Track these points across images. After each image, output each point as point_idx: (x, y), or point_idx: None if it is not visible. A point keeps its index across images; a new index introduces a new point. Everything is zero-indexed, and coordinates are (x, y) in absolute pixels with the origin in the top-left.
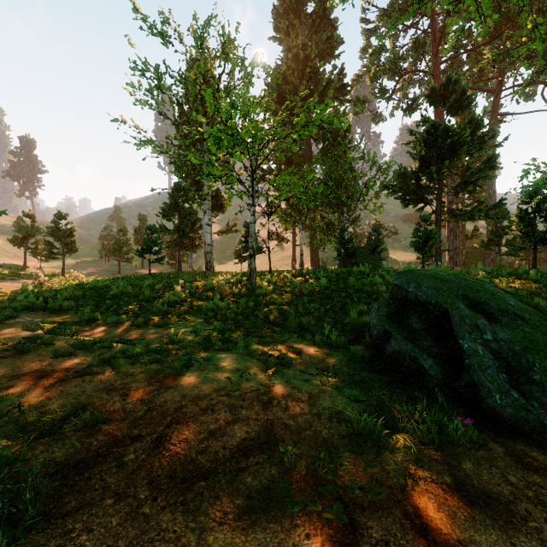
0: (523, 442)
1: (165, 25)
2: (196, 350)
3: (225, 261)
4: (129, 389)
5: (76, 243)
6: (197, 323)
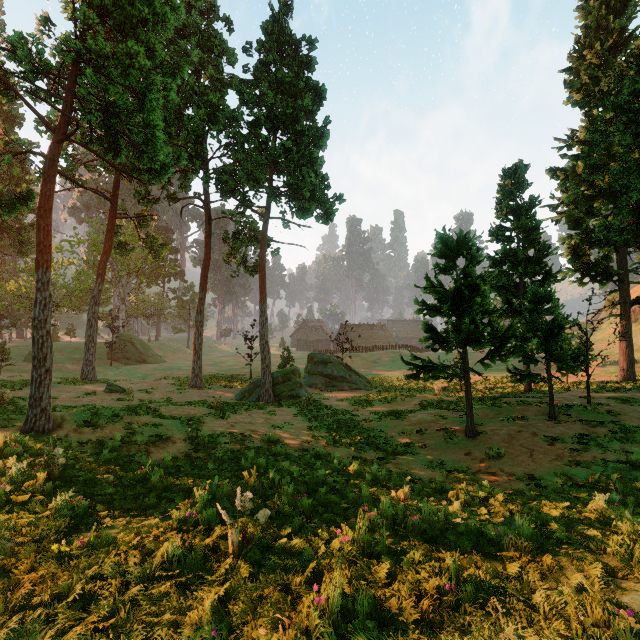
0: None
1: None
2: None
3: None
4: None
5: None
6: None
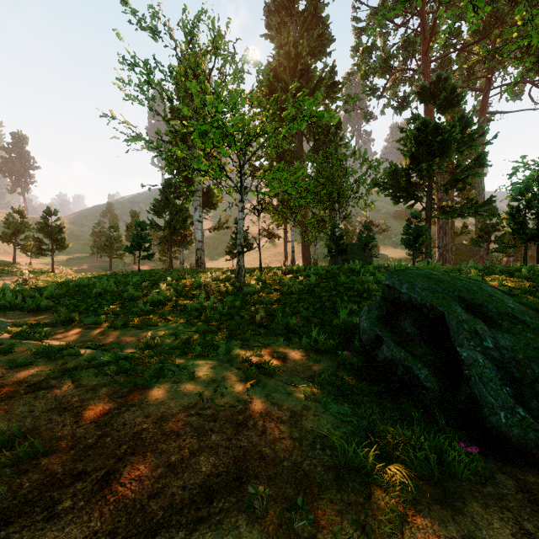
0: (534, 471)
1: (154, 19)
2: (171, 357)
3: (217, 258)
4: (86, 407)
5: (66, 239)
6: (179, 324)
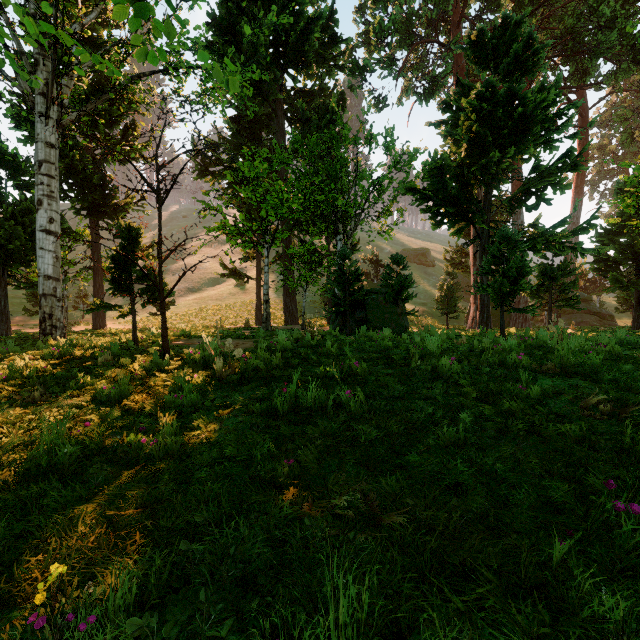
0: None
1: None
2: None
3: (152, 308)
4: None
5: None
6: None
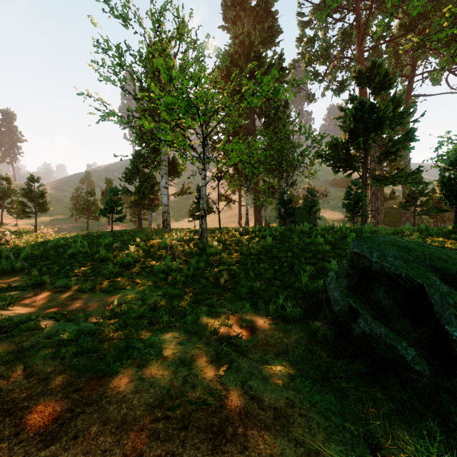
0: None
1: (125, 8)
2: (137, 330)
3: (181, 219)
4: (32, 409)
5: (47, 203)
6: (146, 287)
